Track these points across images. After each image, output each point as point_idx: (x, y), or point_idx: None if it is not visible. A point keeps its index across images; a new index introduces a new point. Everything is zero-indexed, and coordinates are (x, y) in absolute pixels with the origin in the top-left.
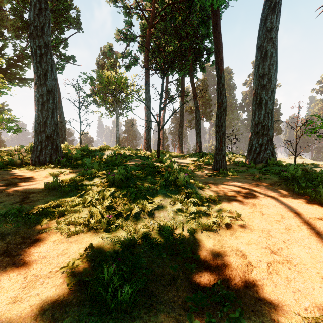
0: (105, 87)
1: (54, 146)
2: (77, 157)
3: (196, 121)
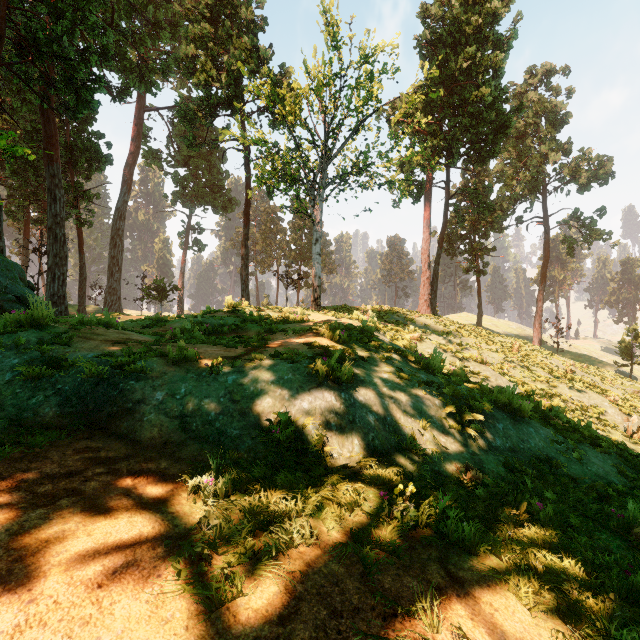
0: None
1: None
2: None
3: None
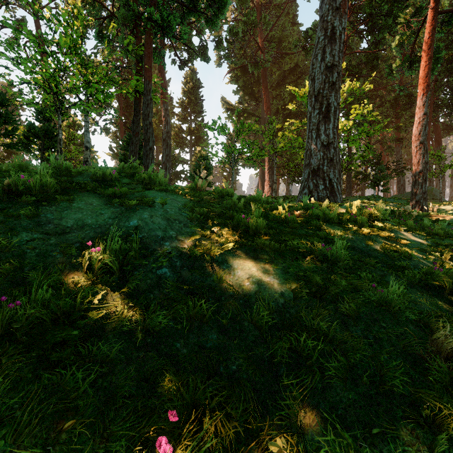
0: None
1: None
2: None
3: None
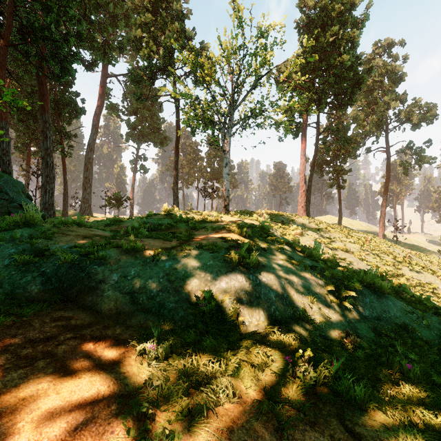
0: None
1: None
2: None
3: None
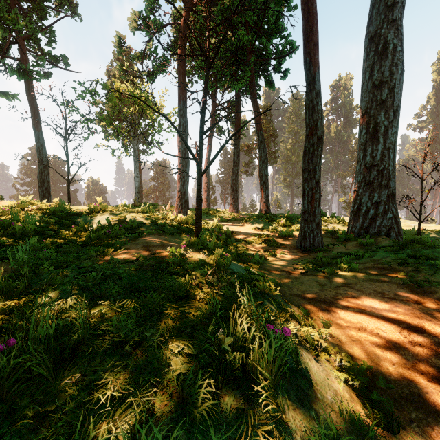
0: (116, 107)
1: None
2: (27, 229)
3: (261, 164)
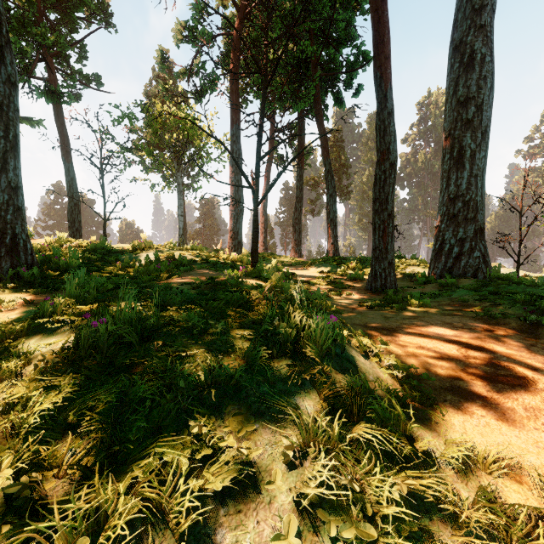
0: (157, 133)
1: (6, 239)
2: (71, 264)
3: (328, 198)
